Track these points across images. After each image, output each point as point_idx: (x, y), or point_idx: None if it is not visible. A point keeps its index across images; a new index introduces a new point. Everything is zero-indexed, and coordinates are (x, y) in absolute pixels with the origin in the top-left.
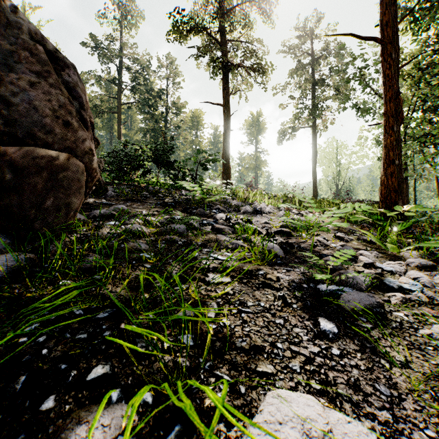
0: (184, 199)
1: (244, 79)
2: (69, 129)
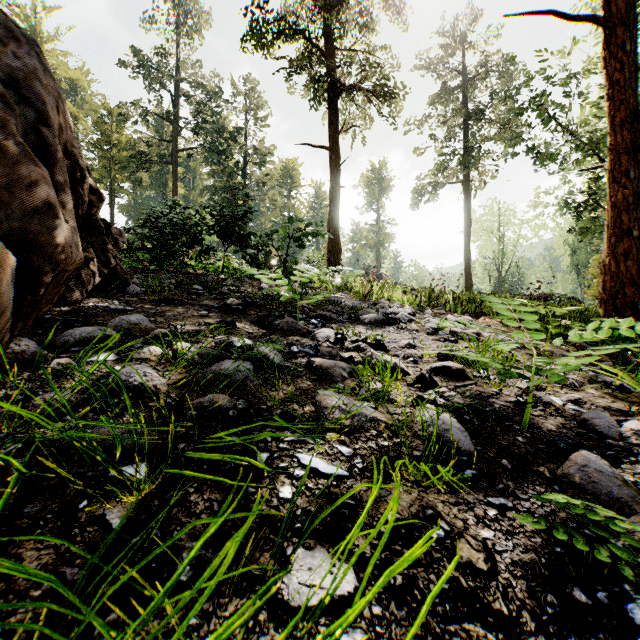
0: (264, 297)
1: (361, 110)
2: None
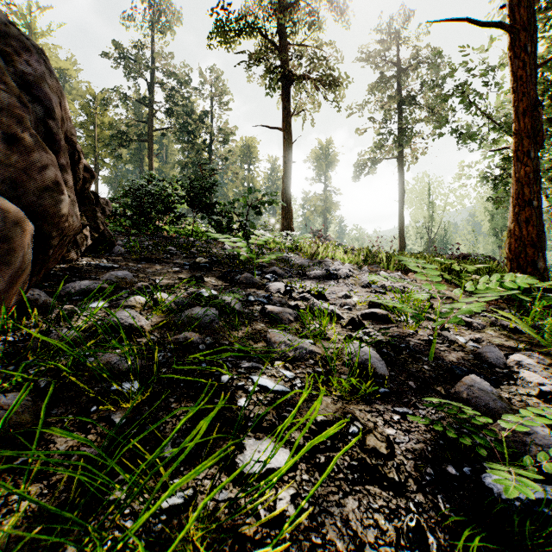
0: (227, 256)
1: (310, 96)
2: (16, 148)
